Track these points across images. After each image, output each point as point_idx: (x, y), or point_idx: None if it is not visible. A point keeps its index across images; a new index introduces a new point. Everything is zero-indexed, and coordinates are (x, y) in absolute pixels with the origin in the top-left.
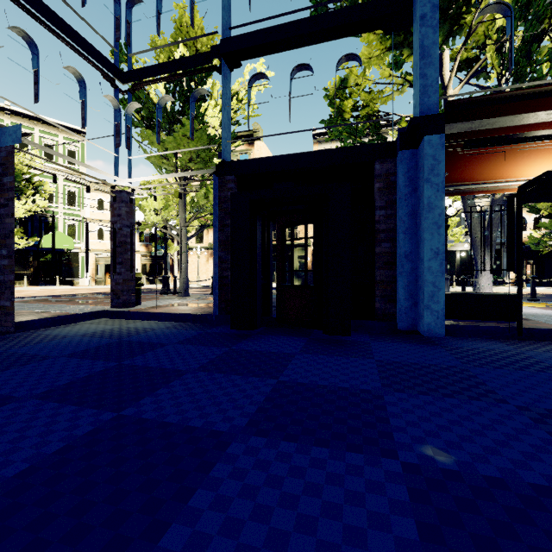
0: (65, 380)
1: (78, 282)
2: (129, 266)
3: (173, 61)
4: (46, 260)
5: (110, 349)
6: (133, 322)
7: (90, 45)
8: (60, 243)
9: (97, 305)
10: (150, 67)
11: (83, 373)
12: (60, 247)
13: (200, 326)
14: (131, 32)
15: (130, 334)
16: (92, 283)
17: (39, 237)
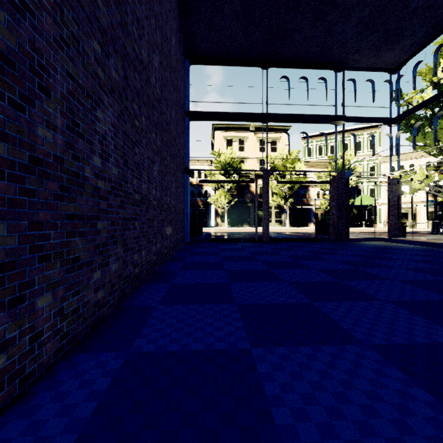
0: (364, 250)
1: (376, 225)
2: (397, 216)
3: (422, 102)
4: (357, 212)
5: (380, 248)
6: (397, 244)
7: (376, 118)
8: (365, 201)
9: (381, 236)
10: (408, 110)
11: (369, 250)
12: (365, 203)
13: (433, 248)
14: (399, 92)
15: (391, 246)
16: (386, 226)
17: (353, 198)
